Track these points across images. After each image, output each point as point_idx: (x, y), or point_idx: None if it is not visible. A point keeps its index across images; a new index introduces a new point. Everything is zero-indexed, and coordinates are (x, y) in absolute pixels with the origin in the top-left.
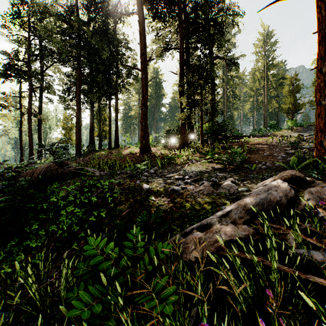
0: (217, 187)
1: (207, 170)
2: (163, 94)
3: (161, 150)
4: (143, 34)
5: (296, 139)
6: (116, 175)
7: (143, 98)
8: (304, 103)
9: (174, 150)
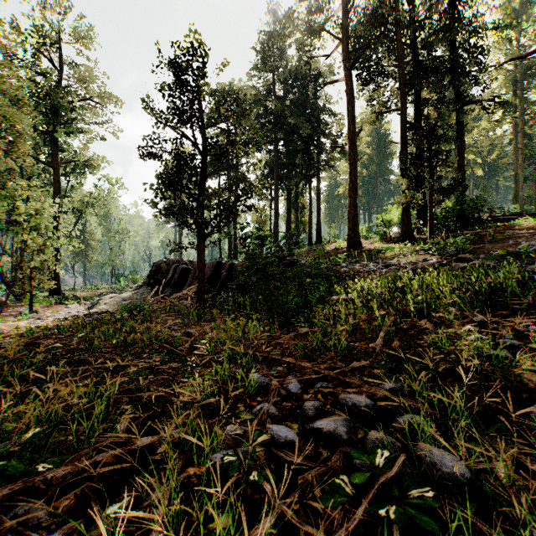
0: None
1: (416, 262)
2: (390, 155)
3: (375, 243)
4: (352, 103)
5: None
6: None
7: (352, 181)
8: None
9: (392, 243)
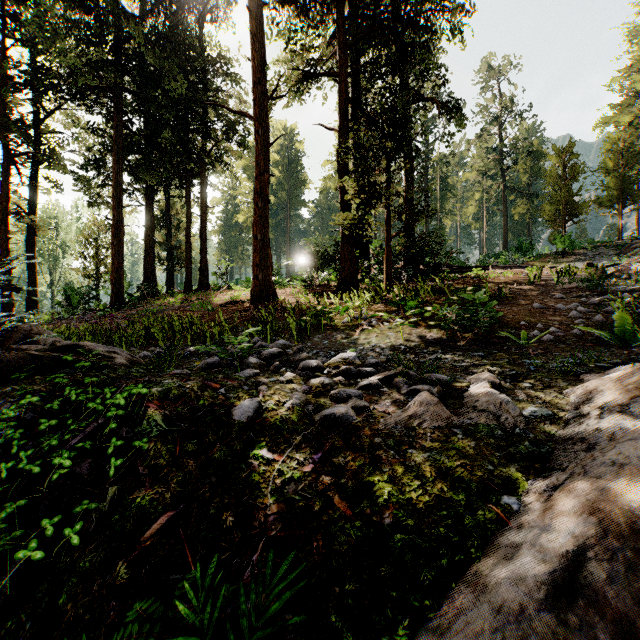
0: (456, 402)
1: (409, 344)
2: (303, 182)
3: (298, 294)
4: (260, 38)
5: (592, 272)
6: (177, 362)
7: (260, 180)
8: (588, 201)
9: (328, 295)
